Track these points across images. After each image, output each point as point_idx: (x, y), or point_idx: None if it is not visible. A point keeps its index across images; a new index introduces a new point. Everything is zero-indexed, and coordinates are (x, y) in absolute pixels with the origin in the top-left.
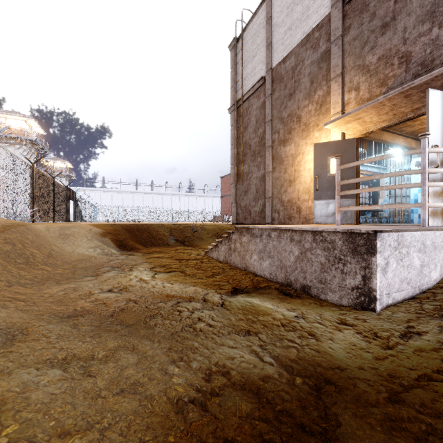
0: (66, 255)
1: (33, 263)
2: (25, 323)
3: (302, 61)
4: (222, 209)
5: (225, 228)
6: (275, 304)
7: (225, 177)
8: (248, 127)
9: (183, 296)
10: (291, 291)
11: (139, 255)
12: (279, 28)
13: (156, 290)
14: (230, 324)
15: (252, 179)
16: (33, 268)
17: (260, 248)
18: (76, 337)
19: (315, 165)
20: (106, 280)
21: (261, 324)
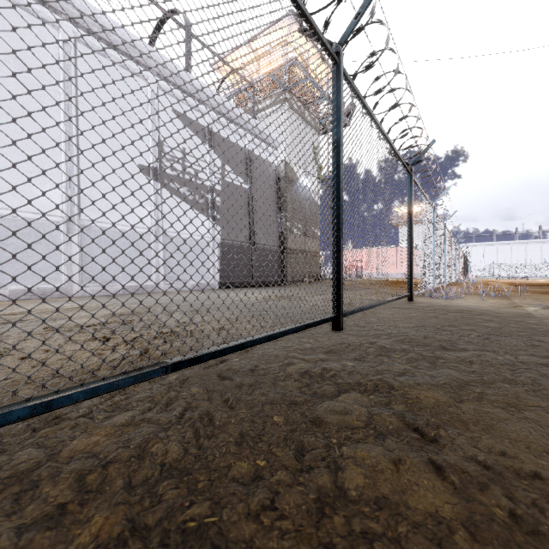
0: None
1: None
2: None
3: None
4: None
5: None
6: None
7: None
8: None
9: None
10: None
11: None
12: None
13: None
14: None
15: None
16: None
17: None
18: None
19: None
20: None
21: None
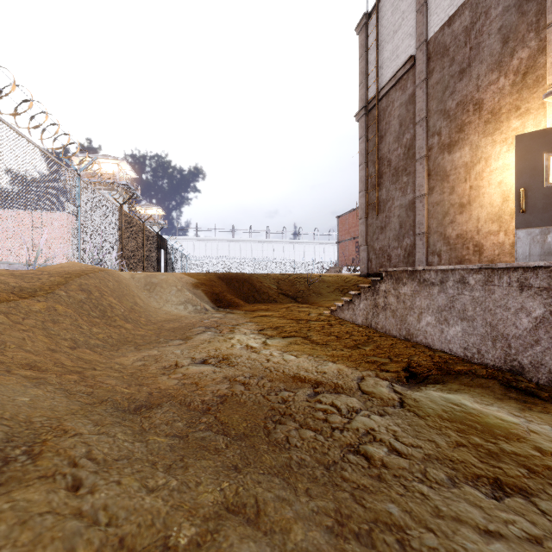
0: (151, 310)
1: (110, 317)
2: (52, 424)
3: (486, 12)
4: (339, 258)
5: (353, 279)
6: (517, 414)
7: (343, 216)
8: (386, 134)
9: (322, 380)
10: (528, 384)
11: (240, 312)
12: None
13: (274, 366)
14: (442, 454)
15: (394, 209)
16: (109, 324)
17: (440, 304)
18: (136, 471)
19: (520, 171)
20: (199, 345)
21: (517, 465)
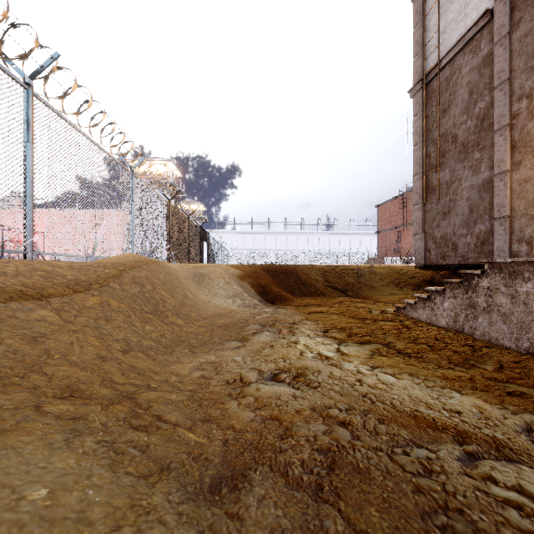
0: (201, 303)
1: (162, 312)
2: None
3: None
4: (378, 249)
5: (409, 271)
6: None
7: (383, 205)
8: (449, 107)
9: (468, 431)
10: None
11: (290, 307)
12: None
13: (373, 392)
14: None
15: (461, 191)
16: (162, 321)
17: None
18: None
19: None
20: (261, 351)
21: None
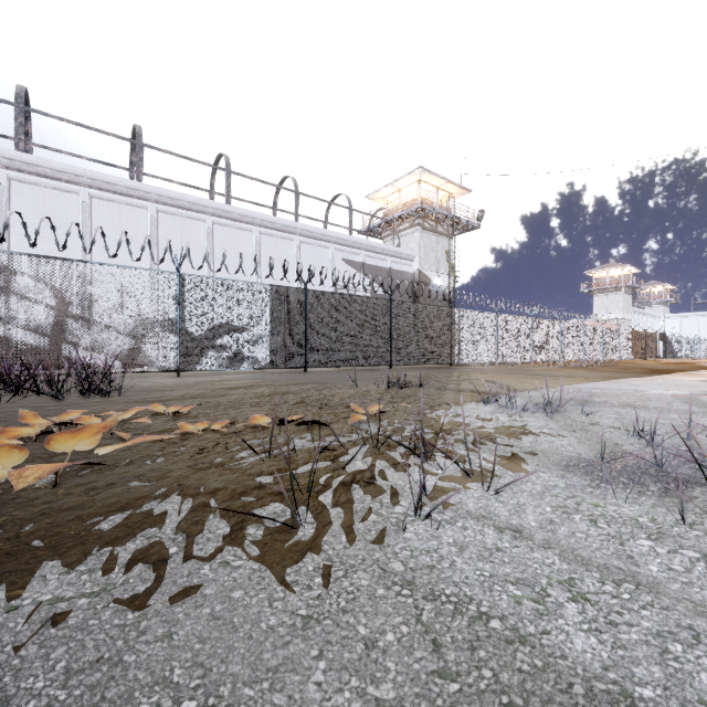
0: None
1: None
2: None
3: None
4: None
5: None
6: None
7: None
8: None
9: None
10: None
11: None
12: None
13: None
14: None
15: None
16: None
17: None
18: None
19: None
20: None
21: None
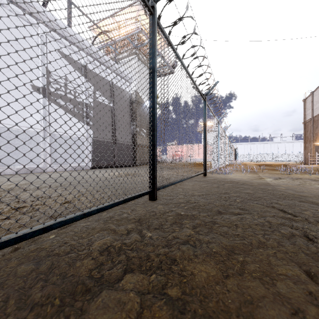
0: None
1: None
2: None
3: (318, 120)
4: None
5: None
6: None
7: None
8: (307, 131)
9: None
10: None
11: None
12: (314, 106)
13: None
14: None
15: (309, 149)
16: None
17: None
18: None
19: (315, 151)
20: None
21: None
